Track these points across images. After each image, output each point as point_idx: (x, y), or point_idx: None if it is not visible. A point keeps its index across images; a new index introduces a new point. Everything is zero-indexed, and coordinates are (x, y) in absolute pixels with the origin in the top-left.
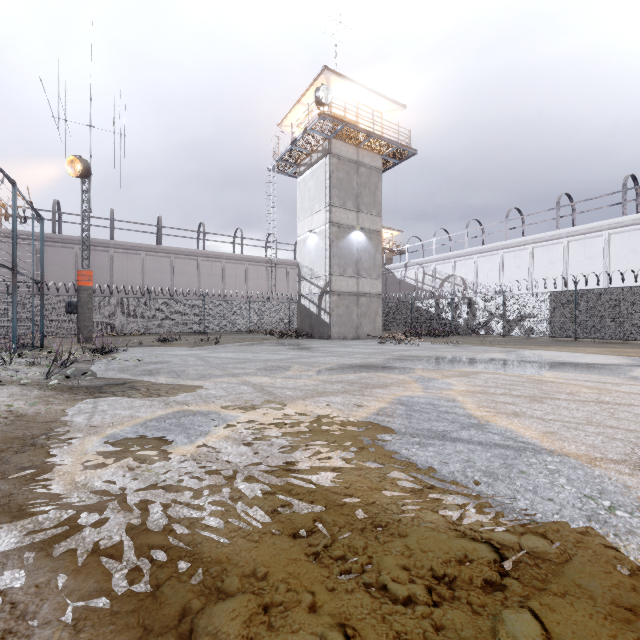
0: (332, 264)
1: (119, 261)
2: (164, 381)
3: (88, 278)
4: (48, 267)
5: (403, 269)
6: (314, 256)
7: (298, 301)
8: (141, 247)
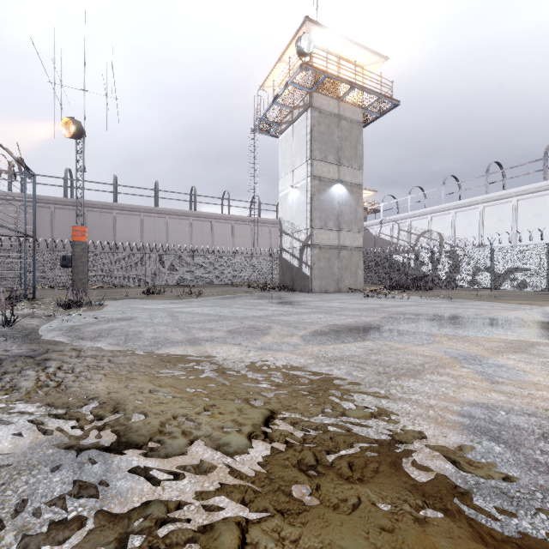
0: (313, 217)
1: (121, 221)
2: (98, 351)
3: (81, 233)
4: (60, 227)
5: (378, 226)
6: (295, 210)
7: (279, 255)
8: (140, 209)
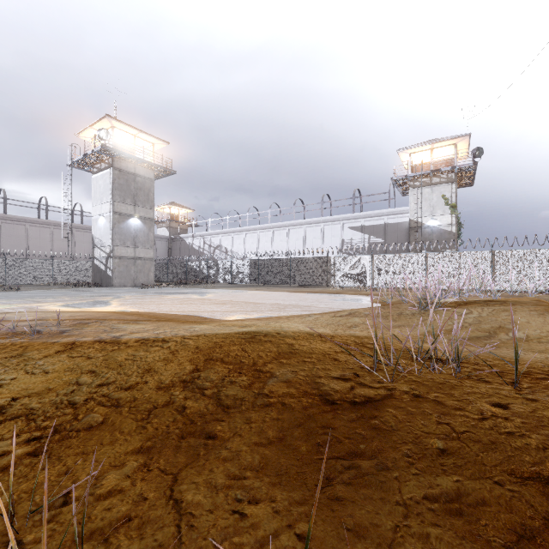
0: (115, 239)
1: None
2: None
3: None
4: None
5: (191, 238)
6: (103, 232)
7: (92, 261)
8: None
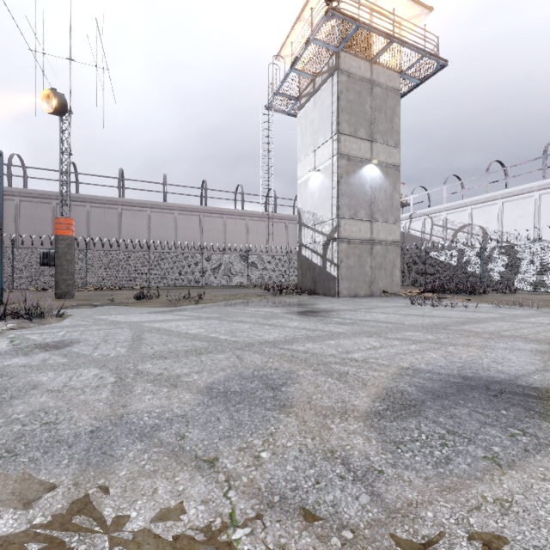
0: (340, 205)
1: (127, 218)
2: None
3: (66, 226)
4: None
5: (407, 221)
6: (317, 198)
7: (298, 252)
8: (147, 204)
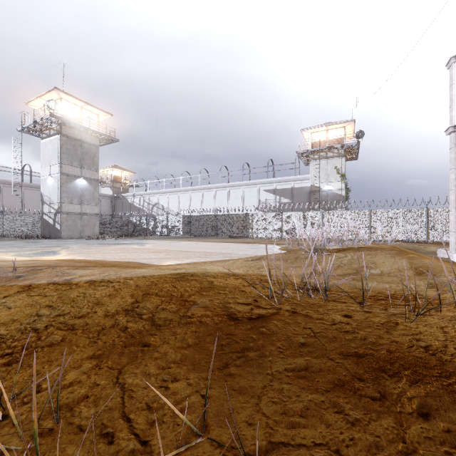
0: (62, 196)
1: None
2: None
3: None
4: None
5: (132, 197)
6: (51, 190)
7: (41, 216)
8: None
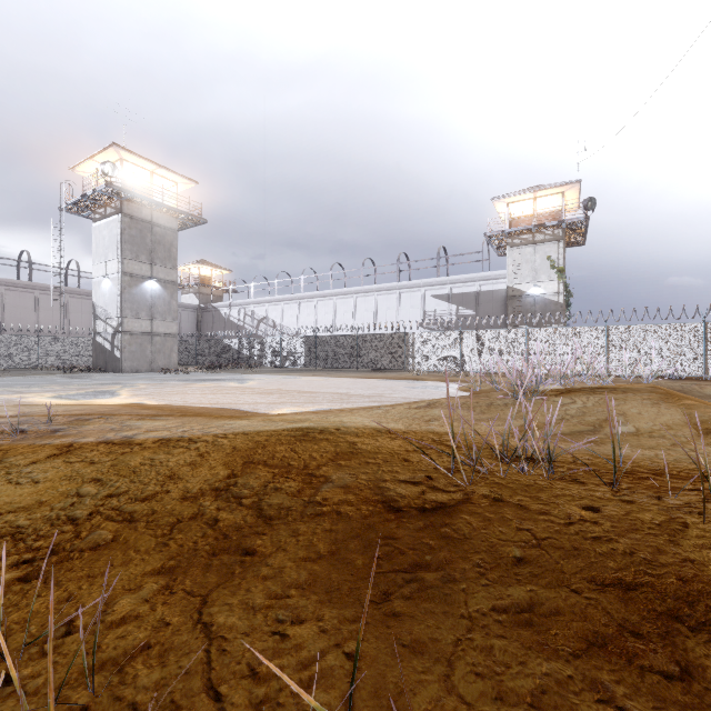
0: (124, 308)
1: None
2: None
3: None
4: None
5: (228, 308)
6: (108, 299)
7: (93, 338)
8: None
